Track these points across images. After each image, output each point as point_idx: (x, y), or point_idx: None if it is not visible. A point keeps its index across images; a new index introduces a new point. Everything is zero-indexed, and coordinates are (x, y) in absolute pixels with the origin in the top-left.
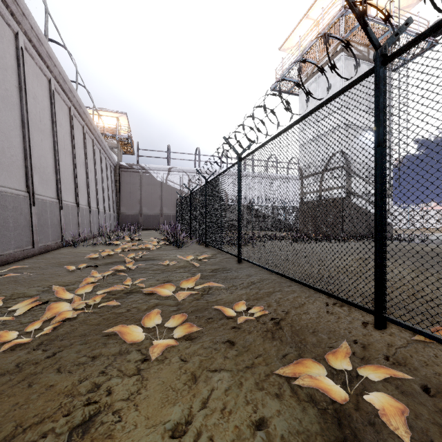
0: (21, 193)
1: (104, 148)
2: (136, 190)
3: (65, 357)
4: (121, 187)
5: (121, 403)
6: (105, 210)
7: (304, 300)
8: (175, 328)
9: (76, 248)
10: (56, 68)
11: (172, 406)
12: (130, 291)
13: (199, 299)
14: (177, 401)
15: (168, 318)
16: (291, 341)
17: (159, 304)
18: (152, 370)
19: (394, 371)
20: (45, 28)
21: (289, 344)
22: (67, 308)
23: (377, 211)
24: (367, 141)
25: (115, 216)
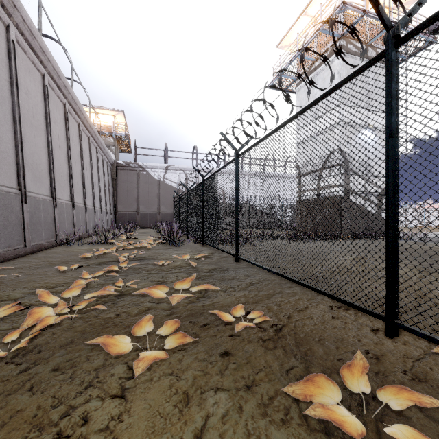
0: (11, 190)
1: (101, 146)
2: (133, 188)
3: (41, 373)
4: (118, 185)
5: (98, 435)
6: (101, 208)
7: (306, 303)
8: (167, 336)
9: (70, 247)
10: (50, 63)
11: (158, 438)
12: (122, 293)
13: (194, 302)
14: (165, 432)
15: (160, 324)
16: (296, 352)
17: (151, 308)
18: (138, 389)
19: (419, 394)
20: (38, 22)
21: (294, 355)
22: (50, 313)
23: (389, 208)
24: (366, 139)
25: (112, 214)
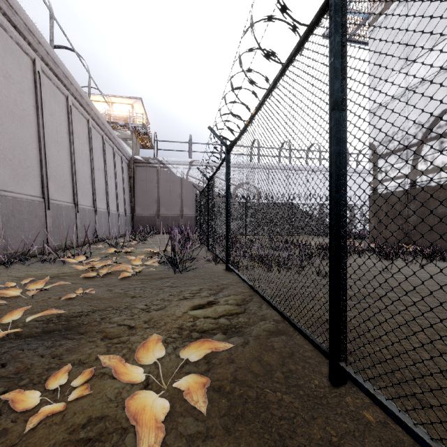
0: None
1: (109, 134)
2: (153, 187)
3: None
4: (136, 184)
5: None
6: (109, 210)
7: None
8: None
9: (9, 268)
10: None
11: None
12: None
13: None
14: None
15: None
16: None
17: None
18: None
19: None
20: None
21: None
22: None
23: None
24: None
25: (128, 218)
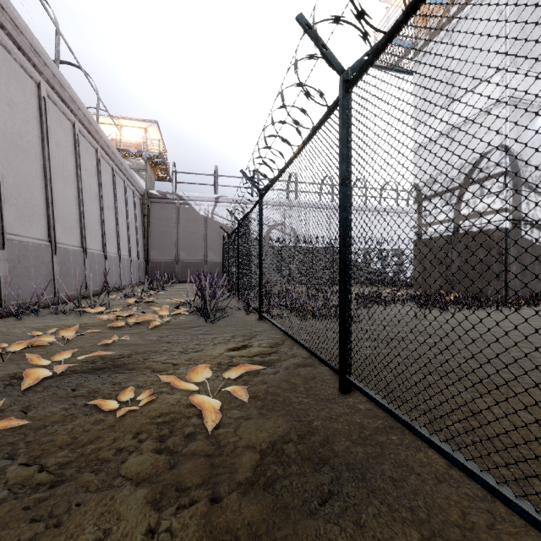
0: None
1: (120, 165)
2: (171, 228)
3: None
4: (150, 224)
5: None
6: (120, 254)
7: None
8: None
9: (20, 320)
10: None
11: None
12: None
13: None
14: None
15: None
16: None
17: None
18: None
19: None
20: None
21: None
22: None
23: None
24: None
25: (142, 264)
